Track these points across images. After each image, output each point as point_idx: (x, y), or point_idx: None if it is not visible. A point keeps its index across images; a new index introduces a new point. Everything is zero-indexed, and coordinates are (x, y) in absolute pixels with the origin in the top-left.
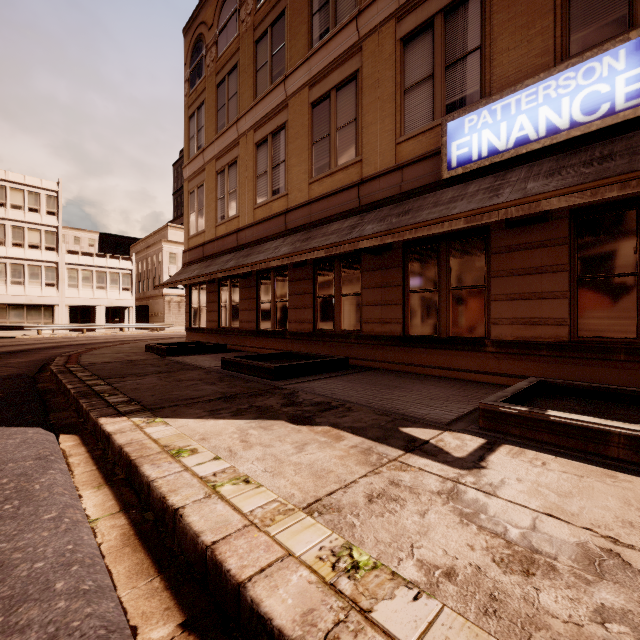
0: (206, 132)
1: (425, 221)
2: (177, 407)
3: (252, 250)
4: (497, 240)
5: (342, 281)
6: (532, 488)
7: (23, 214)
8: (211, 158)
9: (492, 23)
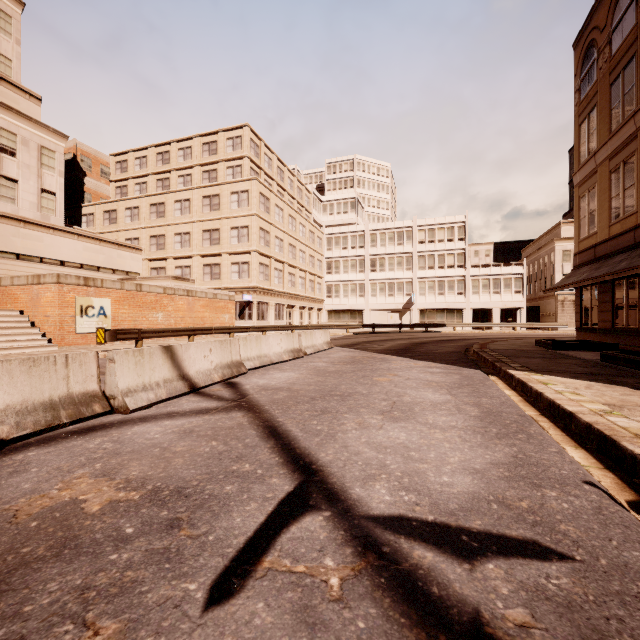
0: (597, 135)
1: None
2: (551, 372)
3: None
4: None
5: None
6: None
7: (444, 245)
8: (603, 159)
9: None
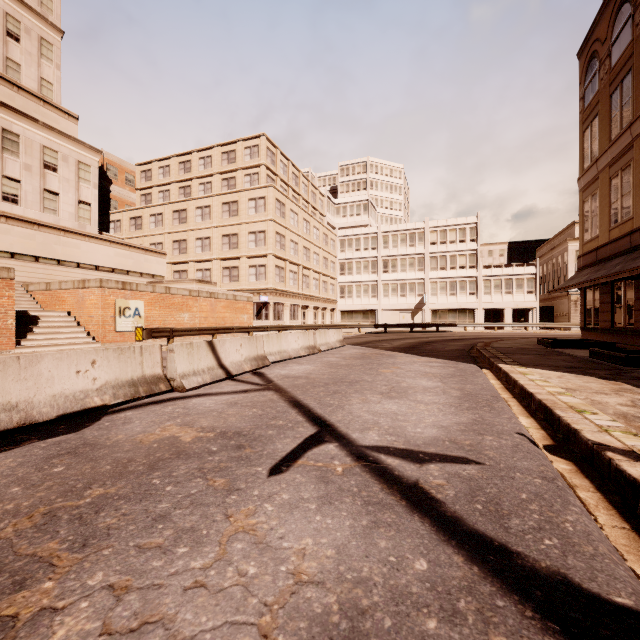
0: (599, 142)
1: None
2: (536, 366)
3: None
4: None
5: None
6: None
7: (455, 246)
8: (604, 166)
9: None
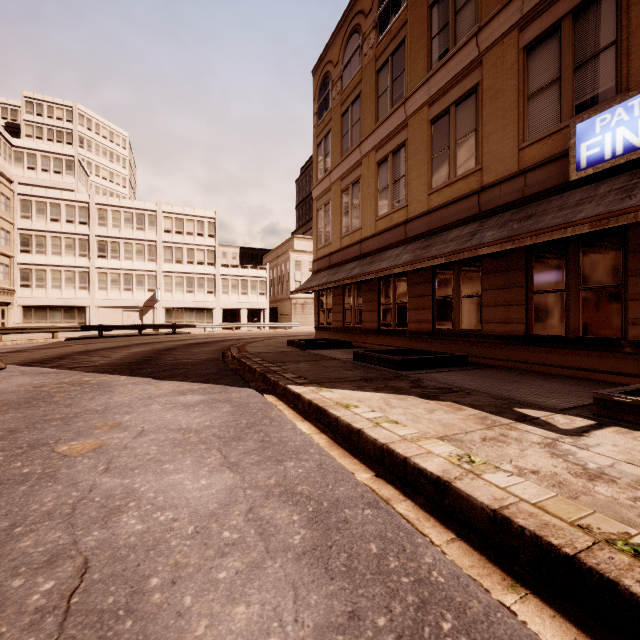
0: (332, 156)
1: (546, 228)
2: (333, 383)
3: (374, 258)
4: (636, 238)
5: (461, 283)
6: (624, 450)
7: (193, 239)
8: (336, 179)
9: (629, 16)
